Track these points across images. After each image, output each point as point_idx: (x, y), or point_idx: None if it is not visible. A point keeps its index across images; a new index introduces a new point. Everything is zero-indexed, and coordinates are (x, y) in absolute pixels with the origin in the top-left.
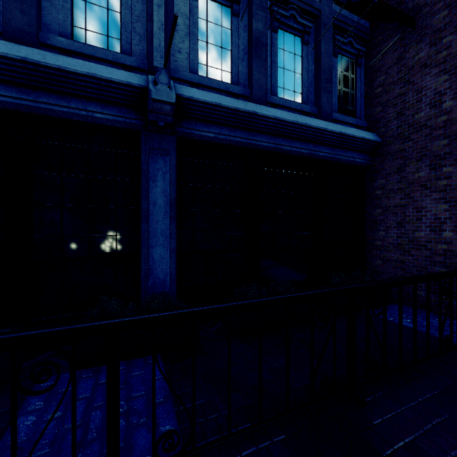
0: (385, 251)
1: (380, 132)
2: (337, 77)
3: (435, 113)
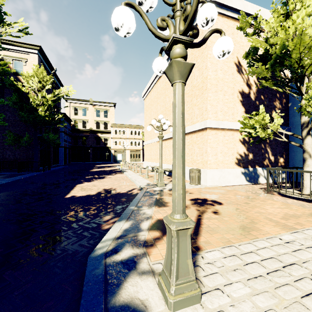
0: None
1: None
2: None
3: None
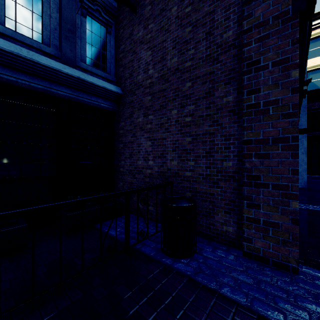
0: (124, 176)
1: (122, 87)
2: (86, 34)
3: (146, 76)
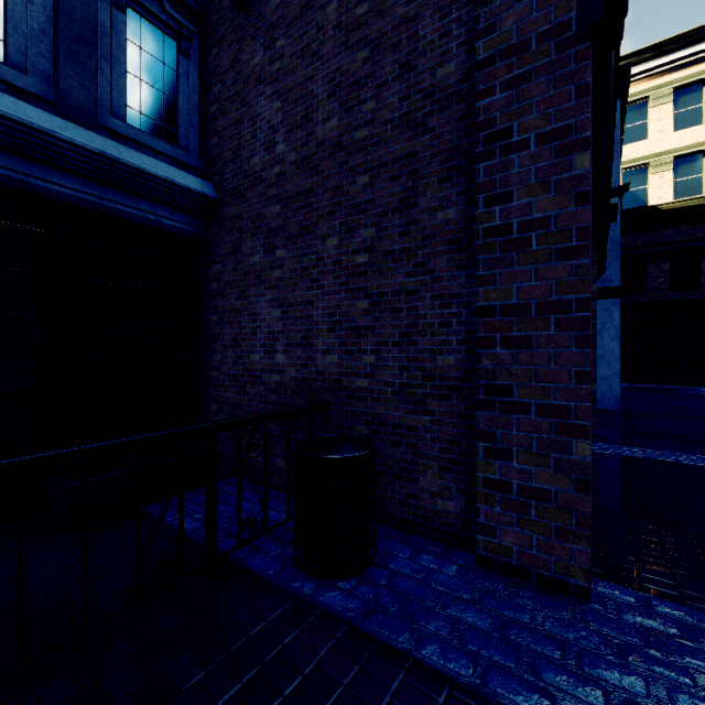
0: (222, 388)
1: (216, 181)
2: (125, 52)
3: (269, 159)
